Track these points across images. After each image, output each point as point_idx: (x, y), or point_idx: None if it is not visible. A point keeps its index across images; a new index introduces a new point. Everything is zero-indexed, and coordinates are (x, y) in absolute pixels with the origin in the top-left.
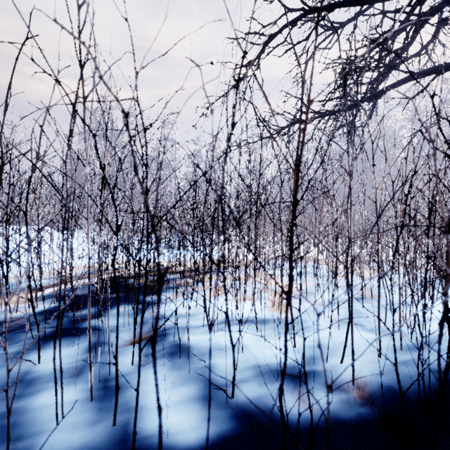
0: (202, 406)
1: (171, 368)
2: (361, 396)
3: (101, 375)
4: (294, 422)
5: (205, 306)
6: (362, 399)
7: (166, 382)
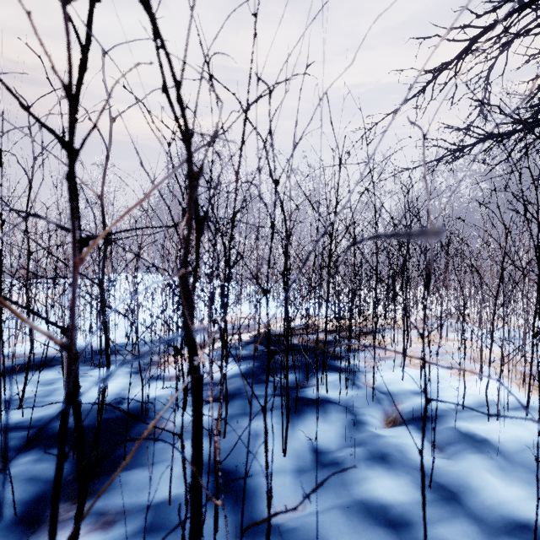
0: None
1: (501, 468)
2: None
3: (413, 466)
4: None
5: None
6: None
7: (517, 488)
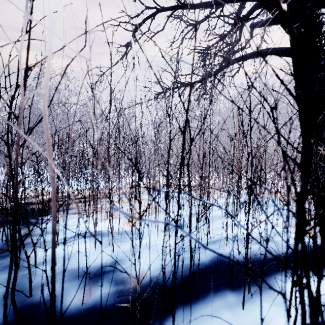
0: None
1: None
2: (135, 287)
3: None
4: (63, 312)
5: (28, 226)
6: (134, 289)
7: None
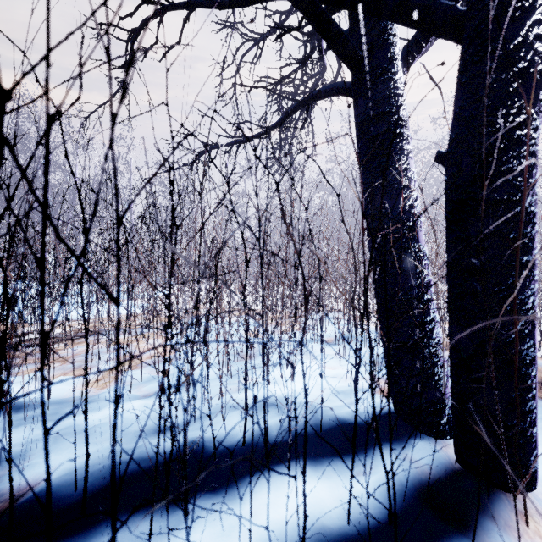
0: None
1: None
2: None
3: None
4: None
5: None
6: None
7: None
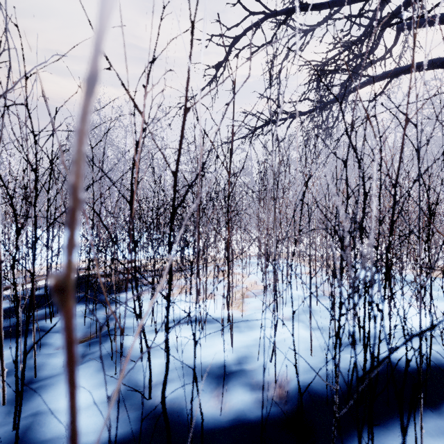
0: (116, 408)
1: (100, 369)
2: (279, 395)
3: (27, 377)
4: (200, 422)
5: (134, 308)
6: (278, 398)
7: (88, 384)
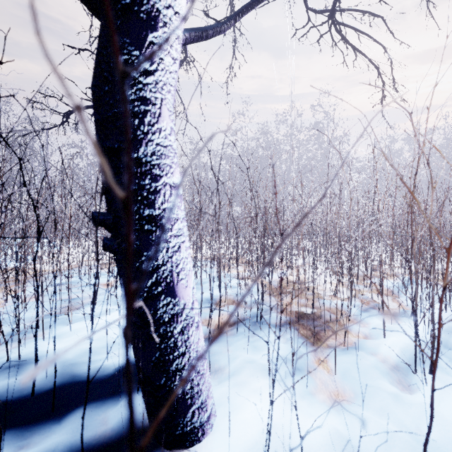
0: None
1: None
2: None
3: None
4: None
5: None
6: None
7: None
